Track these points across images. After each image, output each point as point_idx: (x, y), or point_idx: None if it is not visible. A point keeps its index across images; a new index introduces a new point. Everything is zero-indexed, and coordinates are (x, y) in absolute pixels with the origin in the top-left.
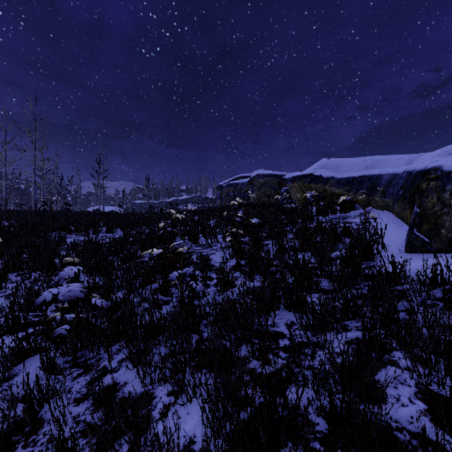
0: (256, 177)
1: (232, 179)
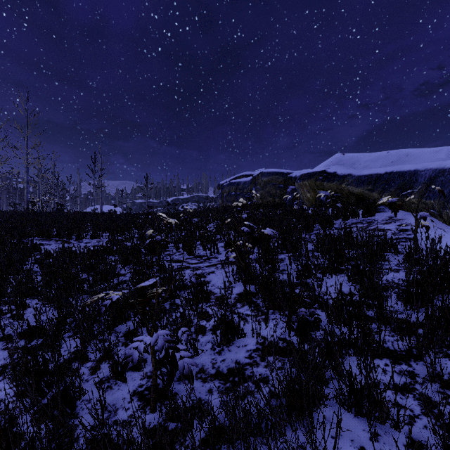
0: (259, 175)
1: (233, 177)
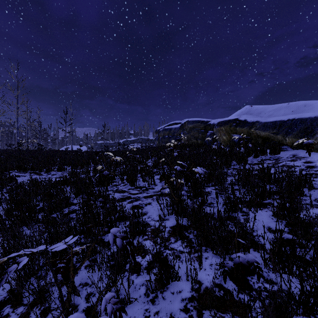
0: (186, 123)
1: (166, 125)
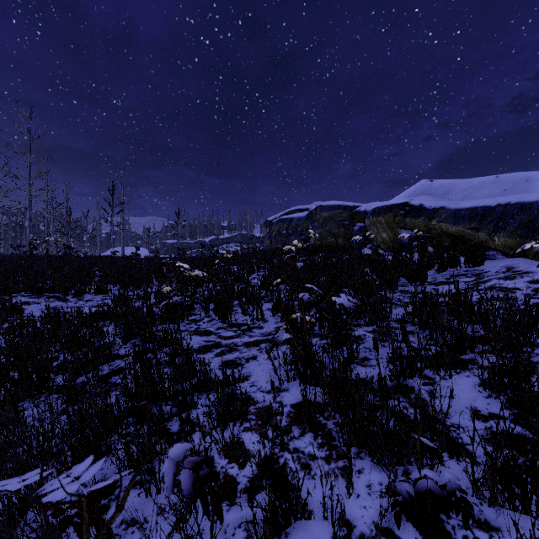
0: (317, 210)
1: (284, 212)
